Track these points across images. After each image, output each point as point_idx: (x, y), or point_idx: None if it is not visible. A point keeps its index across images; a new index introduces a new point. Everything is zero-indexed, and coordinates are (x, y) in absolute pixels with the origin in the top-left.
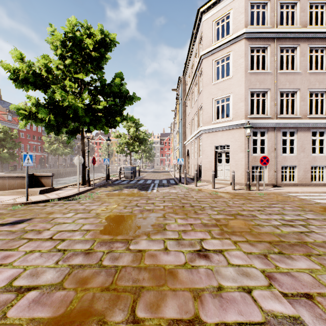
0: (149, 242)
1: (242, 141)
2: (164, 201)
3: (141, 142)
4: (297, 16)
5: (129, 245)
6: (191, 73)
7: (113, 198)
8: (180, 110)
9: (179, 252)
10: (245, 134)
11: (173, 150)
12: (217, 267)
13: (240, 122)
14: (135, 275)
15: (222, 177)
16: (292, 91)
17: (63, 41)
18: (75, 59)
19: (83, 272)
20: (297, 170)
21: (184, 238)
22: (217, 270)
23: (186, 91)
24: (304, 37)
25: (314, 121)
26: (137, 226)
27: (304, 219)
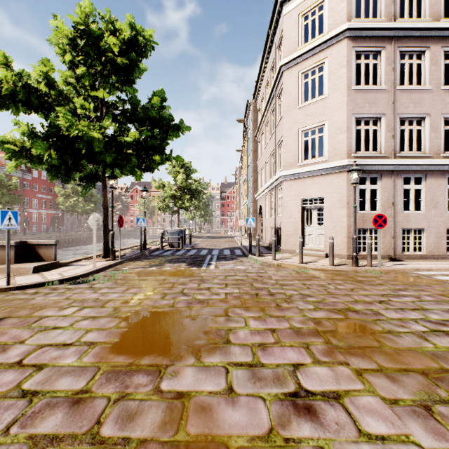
0: (199, 372)
1: (343, 192)
2: (226, 285)
3: (194, 195)
4: (425, 5)
5: (161, 381)
6: (266, 94)
7: (147, 279)
8: (249, 149)
9: (255, 399)
10: (347, 181)
11: (239, 206)
12: (338, 444)
13: (341, 163)
14: None
15: (313, 245)
16: (417, 118)
17: (72, 37)
18: (91, 66)
19: None
20: (426, 235)
21: (263, 363)
22: None
23: (257, 122)
24: (436, 36)
25: None
26: (179, 336)
27: None
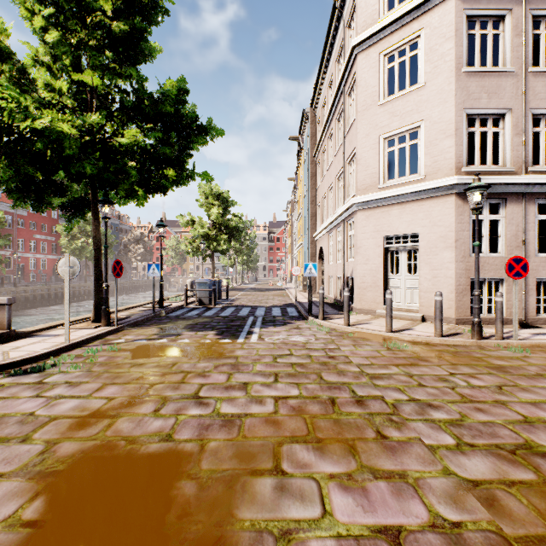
0: None
1: (449, 224)
2: (276, 377)
3: (233, 235)
4: None
5: None
6: (329, 96)
7: (144, 364)
8: (305, 174)
9: None
10: (456, 208)
11: (292, 250)
12: None
13: (446, 182)
14: None
15: (401, 302)
16: None
17: None
18: (66, 28)
19: None
20: None
21: None
22: None
23: (316, 137)
24: None
25: None
26: None
27: None
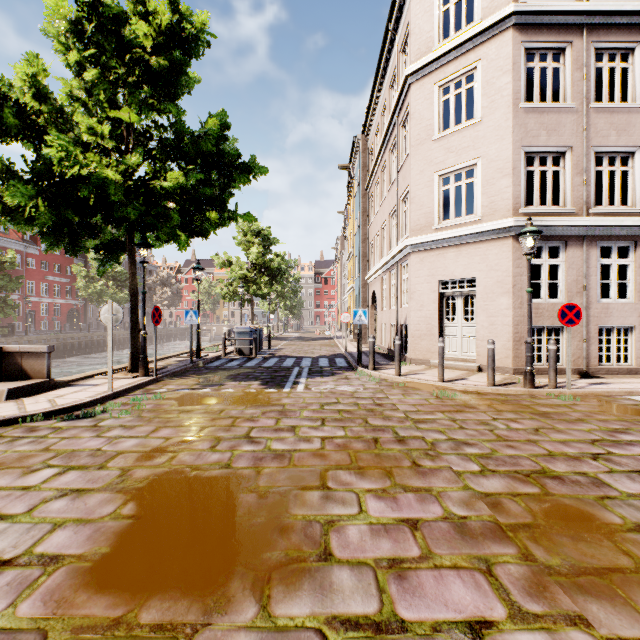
0: None
1: (507, 269)
2: (323, 421)
3: (275, 277)
4: None
5: None
6: (382, 124)
7: (192, 411)
8: (357, 208)
9: None
10: (513, 252)
11: (342, 294)
12: None
13: (502, 224)
14: None
15: (457, 352)
16: (622, 153)
17: (75, 19)
18: (107, 67)
19: None
20: (636, 337)
21: (402, 619)
22: None
23: (369, 168)
24: None
25: None
26: (231, 538)
27: None
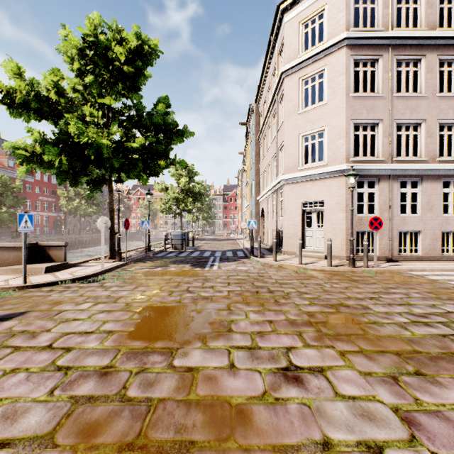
0: (205, 353)
1: (342, 195)
2: (228, 284)
3: (197, 198)
4: (421, 14)
5: (173, 359)
6: (268, 98)
7: (153, 279)
8: (251, 152)
9: (253, 372)
10: (346, 185)
11: (242, 209)
12: (317, 401)
13: (339, 168)
14: (180, 418)
15: (313, 247)
16: (414, 123)
17: (81, 48)
18: (99, 75)
19: (92, 411)
20: (422, 237)
21: (260, 346)
22: (319, 408)
23: (259, 126)
24: (432, 44)
25: (447, 167)
26: (187, 326)
27: (443, 313)
